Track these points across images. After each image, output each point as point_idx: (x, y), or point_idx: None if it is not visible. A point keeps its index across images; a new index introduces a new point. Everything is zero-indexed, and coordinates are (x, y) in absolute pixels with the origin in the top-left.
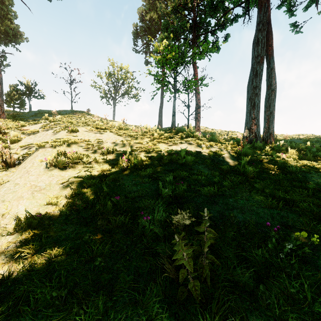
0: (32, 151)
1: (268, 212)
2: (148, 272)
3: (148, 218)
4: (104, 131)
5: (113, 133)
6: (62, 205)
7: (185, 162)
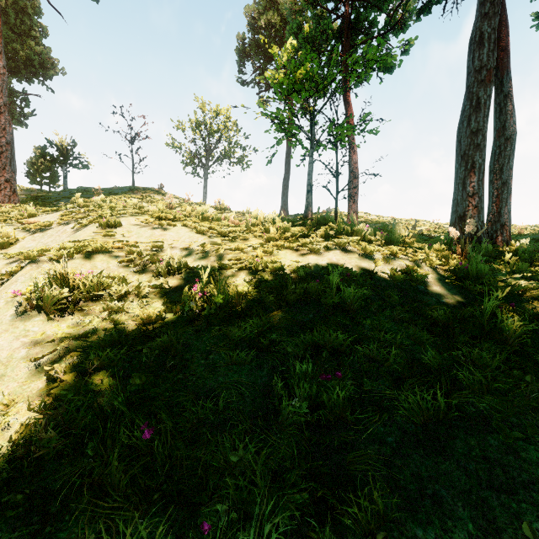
0: (16, 269)
1: None
2: None
3: None
4: (171, 224)
5: (189, 227)
6: (8, 435)
7: (341, 302)
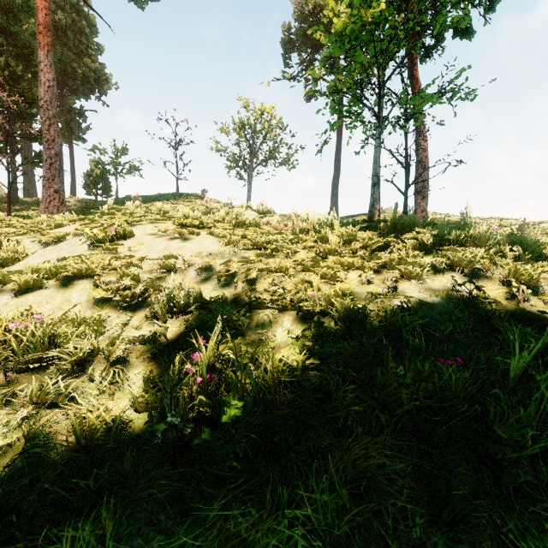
0: None
1: None
2: None
3: None
4: (195, 232)
5: (216, 236)
6: None
7: None
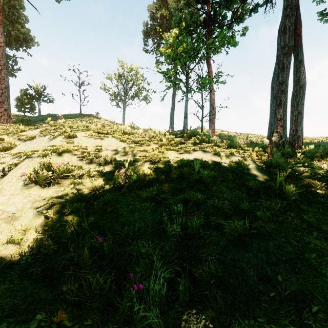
0: (19, 161)
1: None
2: None
3: (141, 288)
4: (106, 136)
5: (116, 138)
6: (28, 244)
7: (200, 178)
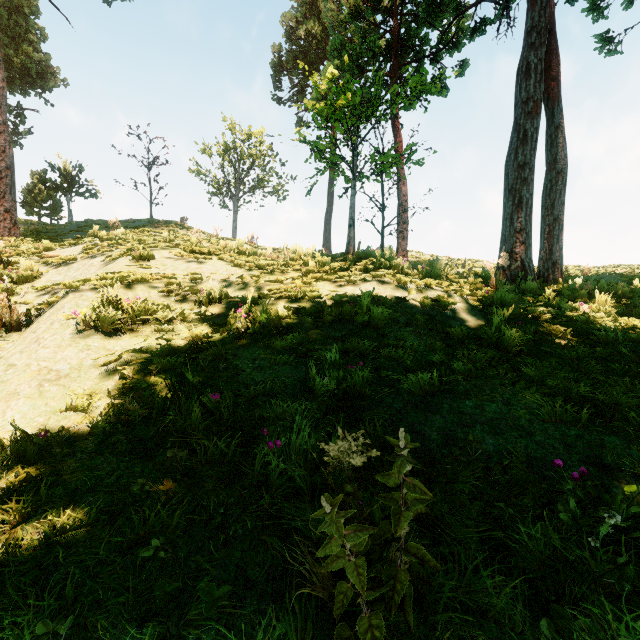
0: (55, 299)
1: (556, 432)
2: (269, 576)
3: (278, 445)
4: (207, 257)
5: (225, 261)
6: (100, 411)
7: (371, 321)
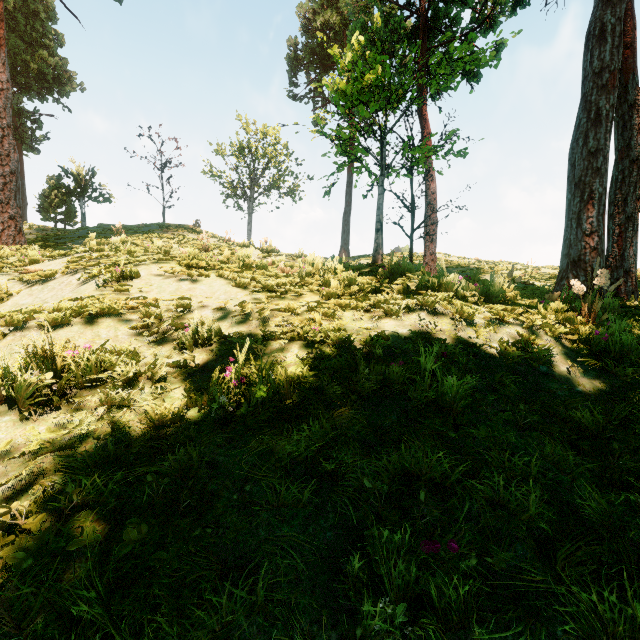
0: None
1: None
2: None
3: None
4: (204, 274)
5: (226, 279)
6: None
7: (438, 398)
